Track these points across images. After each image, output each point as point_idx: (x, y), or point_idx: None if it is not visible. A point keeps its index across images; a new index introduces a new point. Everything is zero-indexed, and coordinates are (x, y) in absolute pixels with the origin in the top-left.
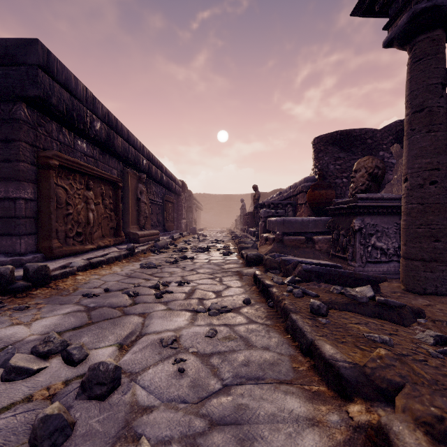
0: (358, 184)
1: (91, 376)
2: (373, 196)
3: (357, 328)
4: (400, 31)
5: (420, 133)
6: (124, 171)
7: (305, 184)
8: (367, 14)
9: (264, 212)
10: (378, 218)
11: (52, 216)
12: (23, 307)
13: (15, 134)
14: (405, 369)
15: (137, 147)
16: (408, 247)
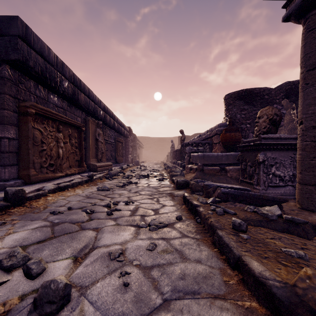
0: (261, 127)
1: (42, 293)
2: (273, 136)
3: (273, 243)
4: (297, 8)
5: (313, 86)
6: (86, 119)
7: (219, 129)
8: None
9: (188, 149)
10: (277, 153)
11: (29, 151)
12: (0, 223)
13: (1, 88)
14: None
15: (95, 101)
16: (303, 175)
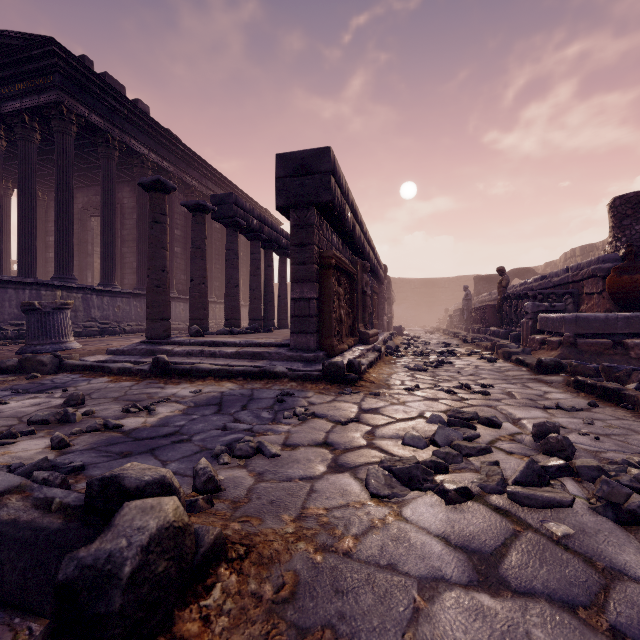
0: None
1: (541, 429)
2: None
3: None
4: None
5: None
6: (353, 261)
7: (601, 266)
8: None
9: (532, 306)
10: None
11: (331, 315)
12: (378, 393)
13: (309, 238)
14: None
15: (363, 231)
16: None
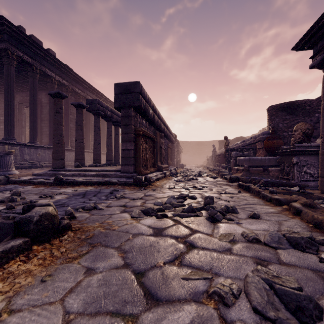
0: (296, 138)
1: (207, 198)
2: (305, 145)
3: (288, 197)
4: (317, 63)
5: None
6: (155, 132)
7: (262, 136)
8: (300, 49)
9: (235, 154)
10: (308, 157)
11: (140, 157)
12: (155, 189)
13: (130, 122)
14: (300, 198)
15: (160, 118)
16: (322, 171)
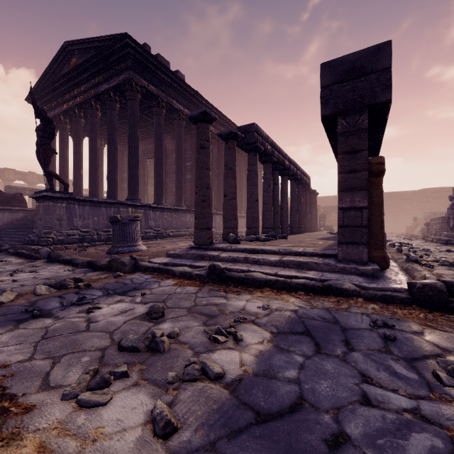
0: None
1: None
2: None
3: None
4: None
5: None
6: None
7: None
8: None
9: None
10: None
11: (383, 225)
12: None
13: (362, 144)
14: None
15: None
16: None
